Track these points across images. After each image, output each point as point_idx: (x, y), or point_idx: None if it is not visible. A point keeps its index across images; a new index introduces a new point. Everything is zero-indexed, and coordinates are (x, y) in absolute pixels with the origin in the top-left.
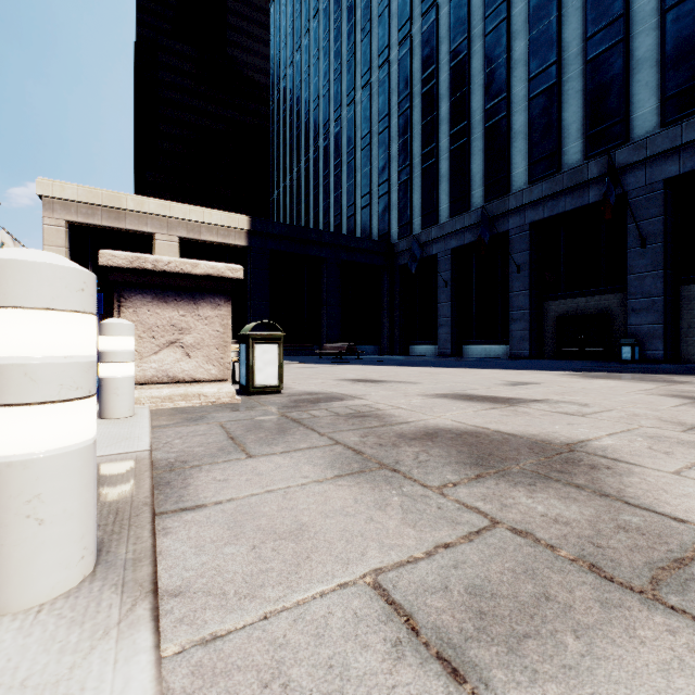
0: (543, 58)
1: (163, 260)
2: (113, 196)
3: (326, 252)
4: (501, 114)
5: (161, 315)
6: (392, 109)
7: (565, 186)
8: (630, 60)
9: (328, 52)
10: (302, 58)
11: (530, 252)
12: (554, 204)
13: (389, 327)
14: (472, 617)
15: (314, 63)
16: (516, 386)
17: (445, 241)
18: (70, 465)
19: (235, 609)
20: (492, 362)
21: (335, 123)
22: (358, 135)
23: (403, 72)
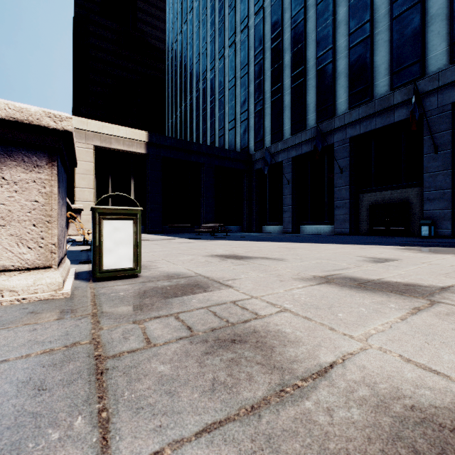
0: (360, 18)
1: None
2: None
3: (203, 159)
4: (328, 60)
5: None
6: (250, 60)
7: (376, 110)
8: (425, 16)
9: (206, 23)
10: (188, 28)
11: (350, 158)
12: (368, 123)
13: (248, 213)
14: None
15: (196, 31)
16: (381, 263)
17: (288, 152)
18: None
19: None
20: (326, 237)
21: (210, 72)
22: (227, 79)
23: (258, 34)
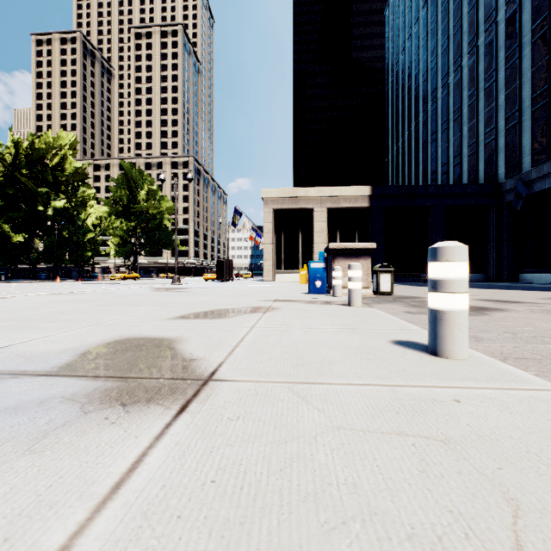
0: None
1: (347, 244)
2: (293, 190)
3: (431, 201)
4: None
5: (346, 264)
6: (499, 64)
7: None
8: None
9: (435, 32)
10: (412, 43)
11: None
12: None
13: (495, 257)
14: (418, 313)
15: (422, 44)
16: (548, 299)
17: None
18: (360, 290)
19: (383, 310)
20: None
21: (441, 89)
22: (464, 94)
23: (510, 28)
